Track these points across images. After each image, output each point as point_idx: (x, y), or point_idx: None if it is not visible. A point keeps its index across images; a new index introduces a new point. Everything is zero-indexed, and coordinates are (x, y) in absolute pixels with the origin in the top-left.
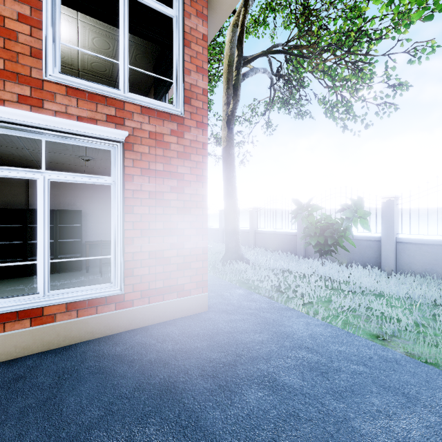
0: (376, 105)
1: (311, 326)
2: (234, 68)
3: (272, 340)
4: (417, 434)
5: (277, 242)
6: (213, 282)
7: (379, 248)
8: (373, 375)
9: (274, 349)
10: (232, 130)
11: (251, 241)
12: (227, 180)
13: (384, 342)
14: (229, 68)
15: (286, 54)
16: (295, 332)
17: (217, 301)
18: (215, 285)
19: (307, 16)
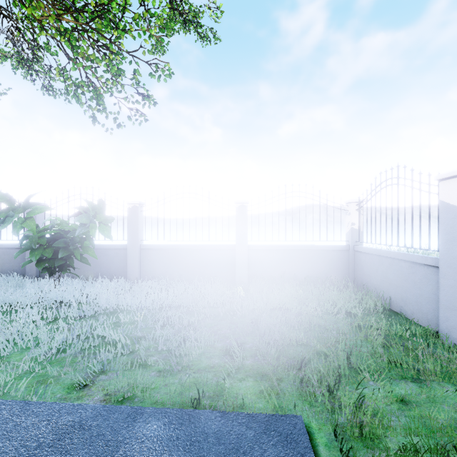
0: (128, 108)
1: None
2: None
3: None
4: None
5: None
6: None
7: (126, 256)
8: None
9: None
10: None
11: None
12: None
13: (83, 391)
14: None
15: None
16: None
17: None
18: None
19: None
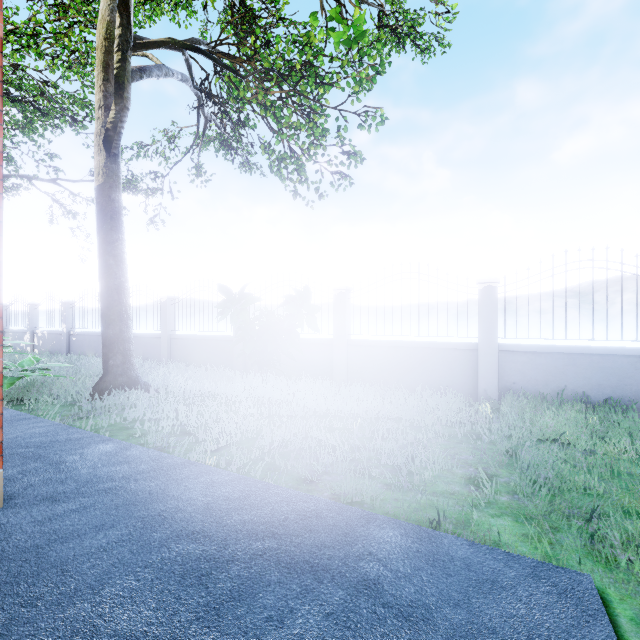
0: (331, 172)
1: (214, 487)
2: (116, 47)
3: (129, 536)
4: (312, 637)
5: (205, 352)
6: (53, 438)
7: (331, 353)
8: (281, 549)
9: (125, 557)
10: (116, 157)
11: (164, 352)
12: (106, 245)
13: (311, 486)
14: (109, 45)
15: (210, 59)
16: (183, 507)
17: (40, 479)
18: (53, 444)
19: (249, 23)
